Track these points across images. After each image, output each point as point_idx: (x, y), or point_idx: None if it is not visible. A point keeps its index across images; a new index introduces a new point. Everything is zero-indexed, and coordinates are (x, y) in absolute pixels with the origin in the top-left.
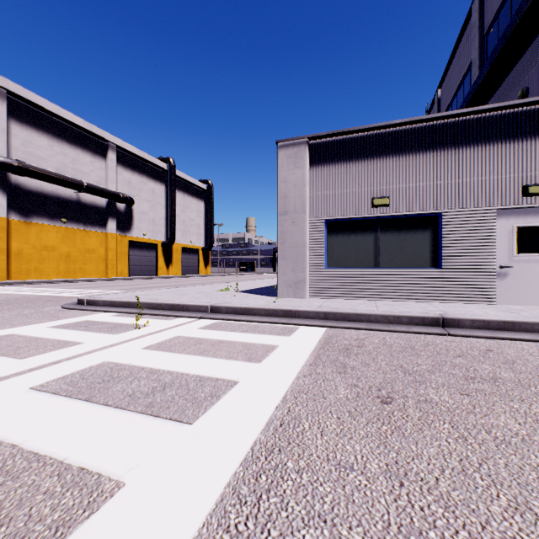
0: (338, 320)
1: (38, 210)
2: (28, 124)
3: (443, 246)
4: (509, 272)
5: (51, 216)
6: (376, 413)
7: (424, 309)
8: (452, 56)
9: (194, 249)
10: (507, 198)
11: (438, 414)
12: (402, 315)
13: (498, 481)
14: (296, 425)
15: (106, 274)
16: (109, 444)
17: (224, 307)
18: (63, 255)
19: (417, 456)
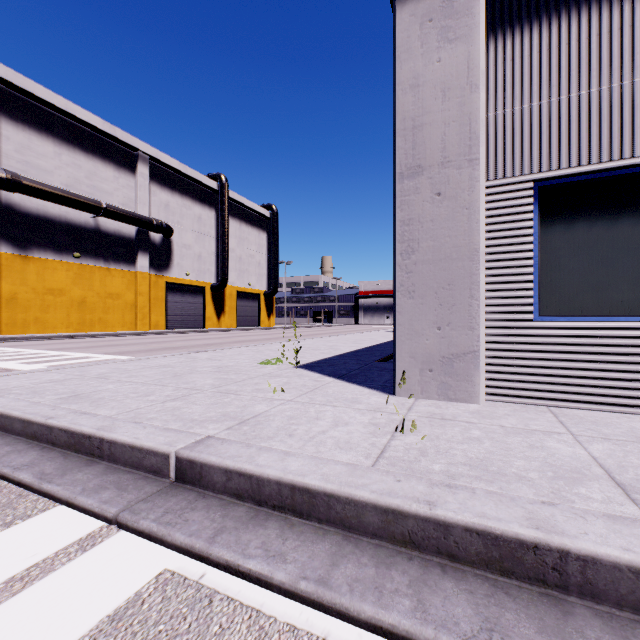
0: None
1: (40, 241)
2: (25, 123)
3: None
4: None
5: (59, 249)
6: None
7: None
8: None
9: (254, 294)
10: None
11: None
12: None
13: None
14: None
15: (135, 326)
16: None
17: (218, 470)
18: (75, 301)
19: None
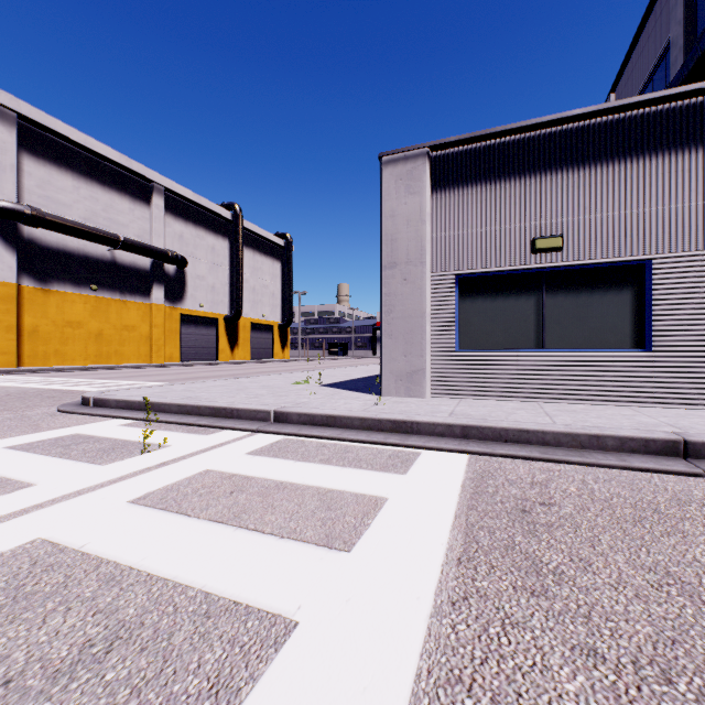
0: (486, 440)
1: (59, 274)
2: (46, 159)
3: (655, 314)
4: None
5: (77, 282)
6: None
7: (635, 421)
8: (635, 41)
9: (268, 326)
10: None
11: None
12: (606, 434)
13: None
14: None
15: (150, 358)
16: None
17: (295, 414)
18: (93, 334)
19: None
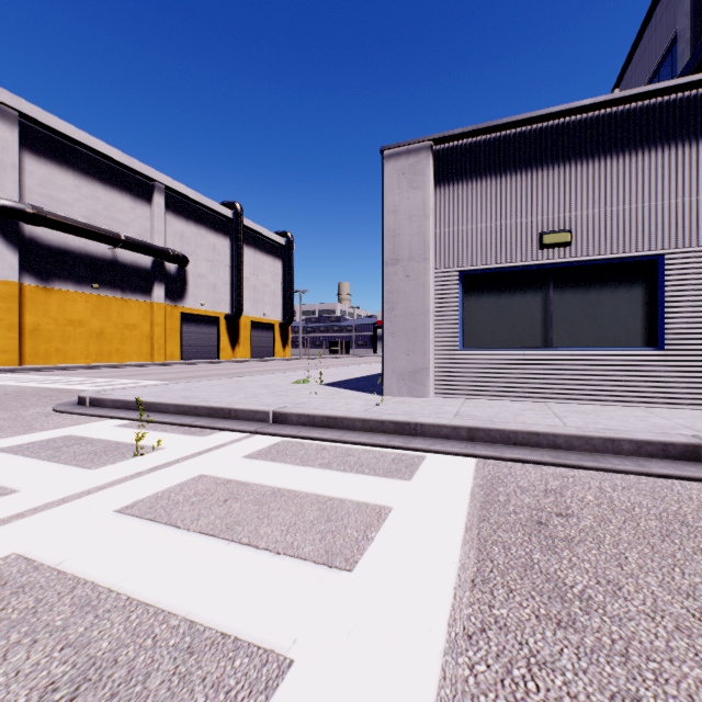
0: (494, 442)
1: (60, 273)
2: (47, 157)
3: (668, 311)
4: None
5: (78, 281)
6: None
7: (650, 423)
8: (640, 35)
9: (269, 324)
10: None
11: None
12: (622, 437)
13: None
14: None
15: (151, 357)
16: None
17: (295, 415)
18: (94, 332)
19: None
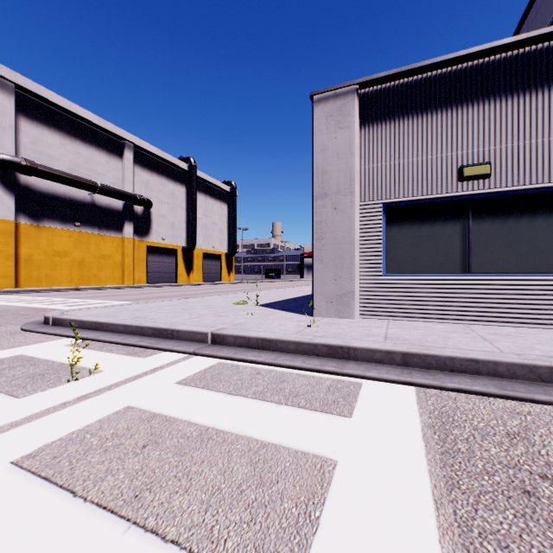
0: (429, 368)
1: (49, 213)
2: (38, 121)
3: None
4: None
5: (64, 220)
6: None
7: None
8: (528, 8)
9: (217, 255)
10: None
11: None
12: None
13: None
14: None
15: (122, 281)
16: None
17: (231, 336)
18: (76, 261)
19: None
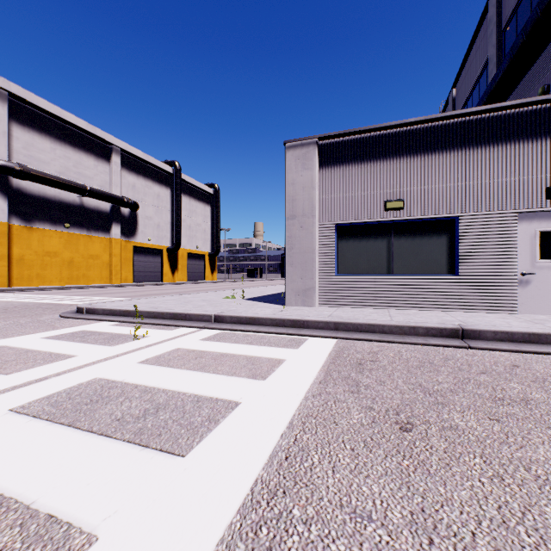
0: (349, 331)
1: (40, 215)
2: (30, 126)
3: (460, 252)
4: (532, 279)
5: (54, 221)
6: (395, 444)
7: (441, 319)
8: (467, 53)
9: (201, 255)
10: (529, 200)
11: (466, 445)
12: (419, 326)
13: (549, 537)
14: (303, 459)
15: (110, 280)
16: (87, 482)
17: (228, 317)
18: (66, 261)
19: (446, 501)
